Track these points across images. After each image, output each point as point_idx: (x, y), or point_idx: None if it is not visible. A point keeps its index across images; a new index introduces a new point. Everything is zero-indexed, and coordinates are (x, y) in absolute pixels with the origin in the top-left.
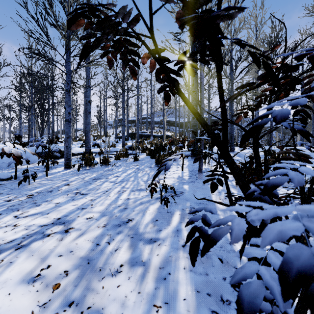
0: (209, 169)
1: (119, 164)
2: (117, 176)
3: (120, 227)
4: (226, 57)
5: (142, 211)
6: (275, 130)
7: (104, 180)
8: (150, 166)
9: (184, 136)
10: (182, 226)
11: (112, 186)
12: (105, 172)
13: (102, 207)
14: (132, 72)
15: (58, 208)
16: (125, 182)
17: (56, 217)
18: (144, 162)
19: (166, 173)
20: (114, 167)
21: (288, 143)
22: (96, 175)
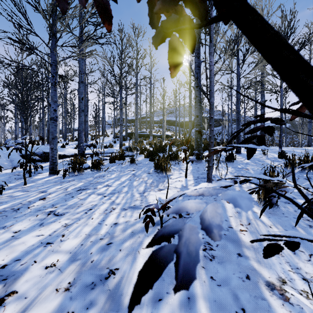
0: (218, 176)
1: (113, 168)
2: (108, 185)
3: (93, 290)
4: (239, 42)
5: (133, 250)
6: (276, 130)
7: (90, 192)
8: (148, 171)
9: (188, 136)
10: (196, 287)
11: (98, 200)
12: (94, 179)
13: (77, 240)
14: (101, 12)
15: (13, 242)
16: (117, 194)
17: (1, 262)
18: (142, 165)
19: (166, 181)
20: (107, 172)
21: (290, 143)
22: (83, 184)
